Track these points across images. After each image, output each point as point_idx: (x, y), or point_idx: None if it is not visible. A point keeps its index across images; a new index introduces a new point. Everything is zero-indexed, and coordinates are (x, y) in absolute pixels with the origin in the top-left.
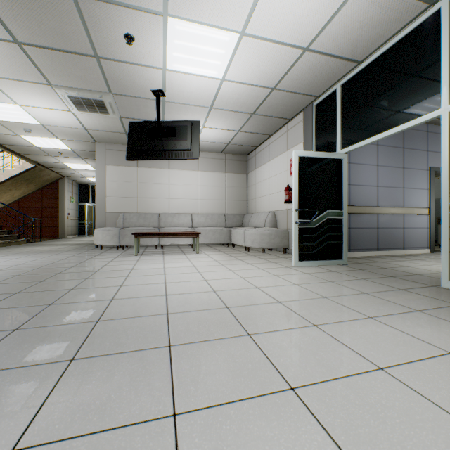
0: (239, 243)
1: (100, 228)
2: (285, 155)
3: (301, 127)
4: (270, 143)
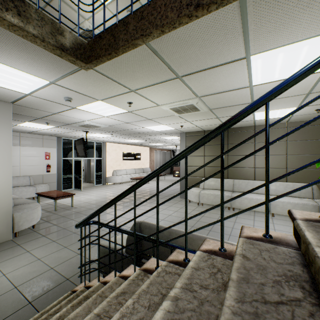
0: (26, 197)
1: (36, 206)
2: (42, 149)
3: (55, 142)
4: (22, 136)
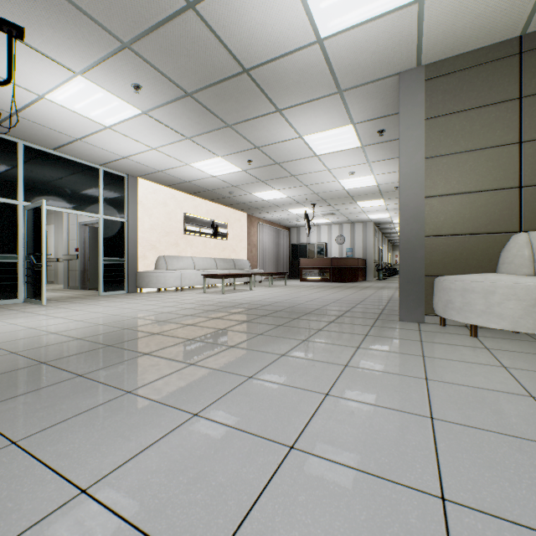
0: None
1: None
2: None
3: None
4: None
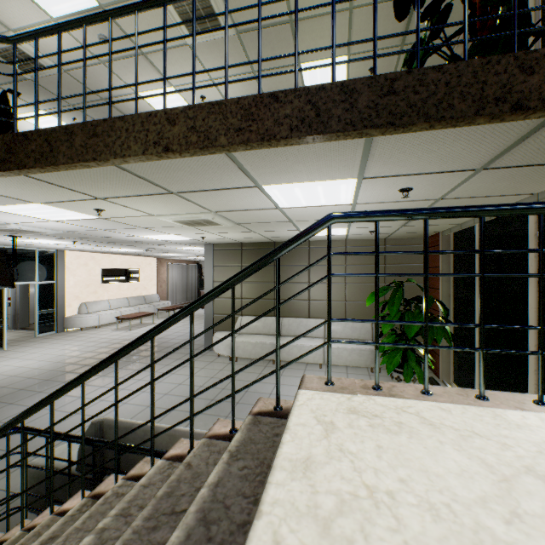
0: None
1: None
2: None
3: None
4: None
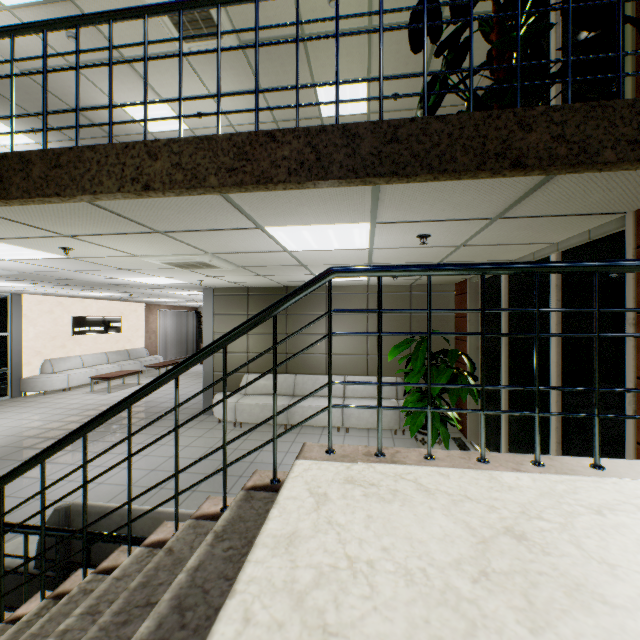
0: None
1: None
2: None
3: None
4: None
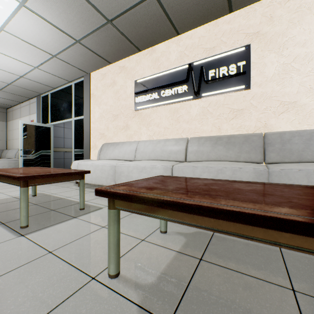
0: None
1: None
2: (29, 117)
3: (36, 105)
4: (21, 106)
